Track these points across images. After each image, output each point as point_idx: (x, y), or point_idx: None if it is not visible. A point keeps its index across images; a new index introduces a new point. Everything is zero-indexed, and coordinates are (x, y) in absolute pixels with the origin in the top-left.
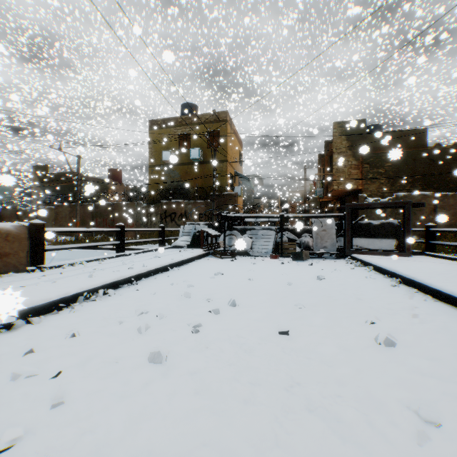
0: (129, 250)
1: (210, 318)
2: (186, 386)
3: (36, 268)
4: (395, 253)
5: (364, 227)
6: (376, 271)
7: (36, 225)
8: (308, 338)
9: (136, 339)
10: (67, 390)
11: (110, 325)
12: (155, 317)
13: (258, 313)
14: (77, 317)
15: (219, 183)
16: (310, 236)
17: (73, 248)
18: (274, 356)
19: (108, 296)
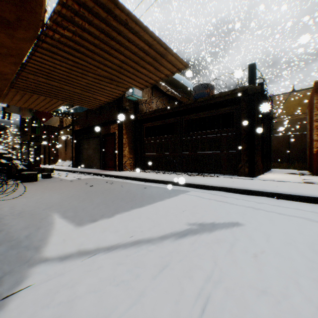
0: None
1: None
2: None
3: None
4: None
5: None
6: None
7: None
8: None
9: None
10: None
11: None
12: None
13: None
14: None
15: None
16: None
17: None
18: None
19: None
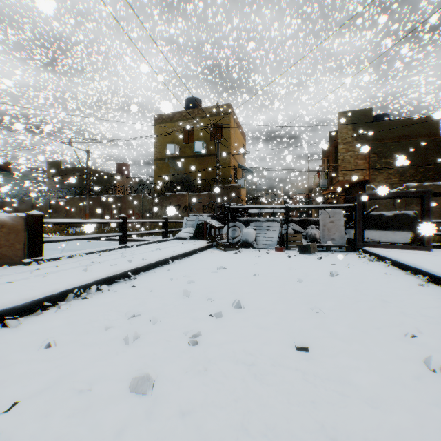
0: (135, 241)
1: (211, 325)
2: (174, 438)
3: (33, 261)
4: (412, 246)
5: (375, 218)
6: (395, 267)
7: (33, 216)
8: (334, 358)
9: (121, 353)
10: (13, 439)
11: (95, 331)
12: (147, 321)
13: (268, 319)
14: (61, 319)
15: (222, 176)
16: (316, 228)
17: (74, 239)
18: (294, 387)
19: (102, 293)
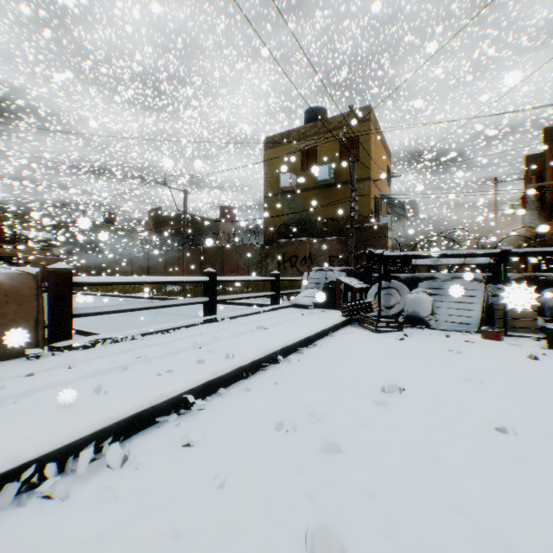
0: (238, 305)
1: None
2: None
3: (52, 349)
4: None
5: None
6: None
7: (55, 272)
8: None
9: None
10: None
11: None
12: None
13: None
14: None
15: (358, 212)
16: None
17: (128, 310)
18: None
19: (105, 469)
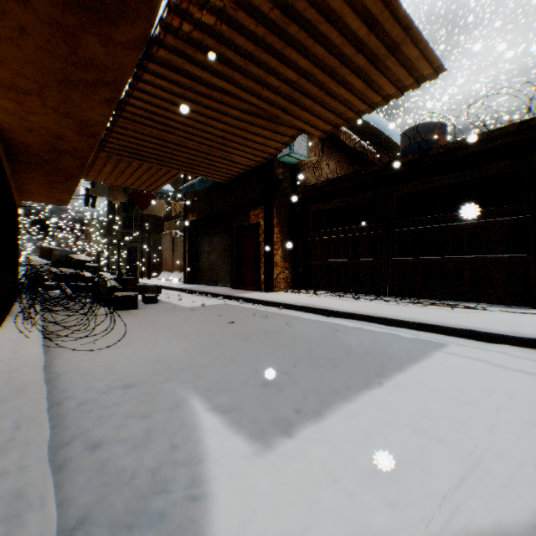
0: None
1: None
2: None
3: None
4: None
5: None
6: None
7: None
8: None
9: None
10: None
11: None
12: None
13: None
14: None
15: None
16: None
17: None
18: None
19: None
